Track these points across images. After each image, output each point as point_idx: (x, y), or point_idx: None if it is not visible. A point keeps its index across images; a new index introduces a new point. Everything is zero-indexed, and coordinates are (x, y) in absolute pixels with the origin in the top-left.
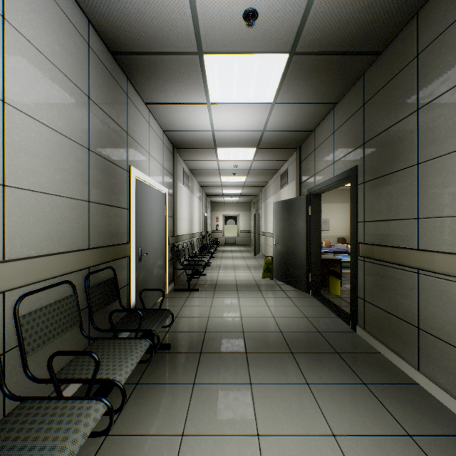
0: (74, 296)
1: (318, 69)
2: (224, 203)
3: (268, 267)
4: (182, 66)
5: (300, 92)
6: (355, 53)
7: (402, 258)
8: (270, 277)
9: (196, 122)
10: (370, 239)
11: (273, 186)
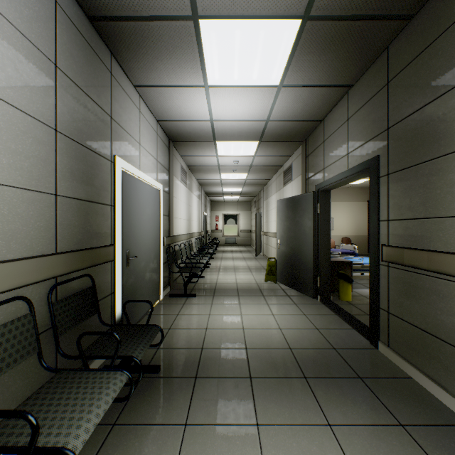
0: (30, 315)
1: (335, 40)
2: (224, 202)
3: (271, 269)
4: (174, 36)
5: (311, 71)
6: (381, 18)
7: (445, 265)
8: (273, 280)
9: (193, 110)
10: (396, 240)
11: (275, 183)
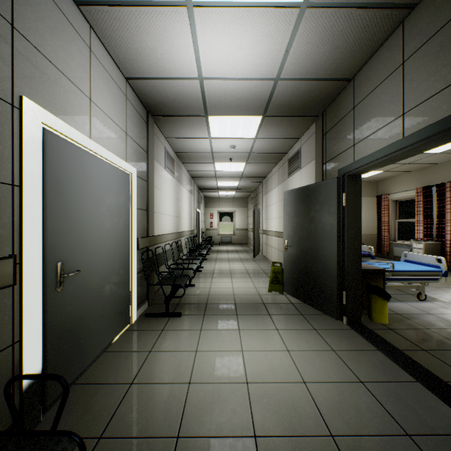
0: None
1: None
2: (219, 198)
3: (276, 277)
4: None
5: None
6: None
7: None
8: (279, 290)
9: (173, 59)
10: None
11: (277, 175)
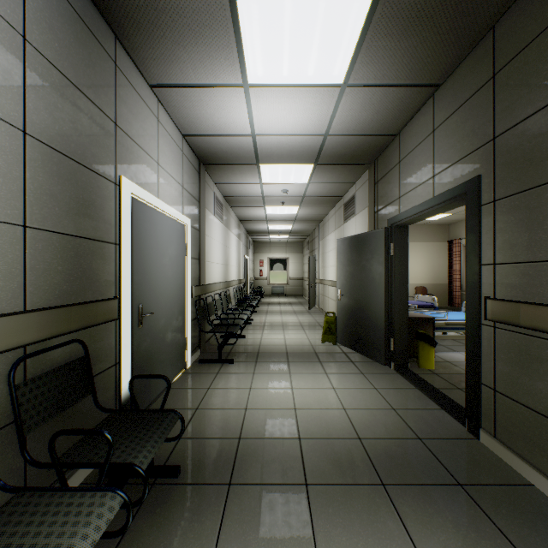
0: None
1: (423, 15)
2: (270, 243)
3: (329, 327)
4: (200, 10)
5: (387, 63)
6: None
7: None
8: (332, 341)
9: (228, 121)
10: (507, 292)
11: (334, 219)
